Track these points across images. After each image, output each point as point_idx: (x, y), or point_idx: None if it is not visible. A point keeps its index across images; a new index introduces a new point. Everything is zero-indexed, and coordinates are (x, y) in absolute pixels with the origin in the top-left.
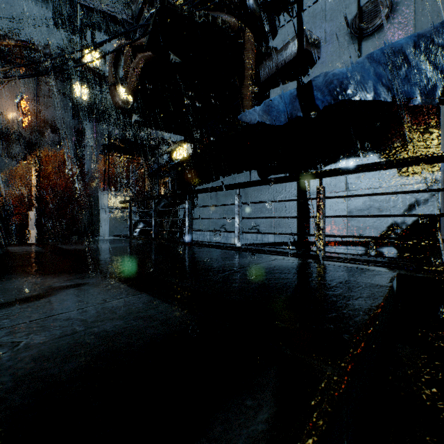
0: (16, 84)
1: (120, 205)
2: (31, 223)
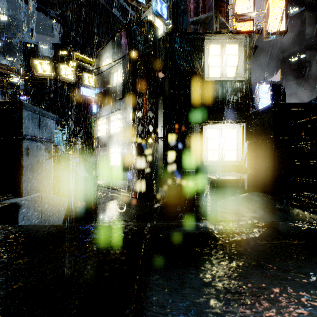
0: None
1: None
2: None
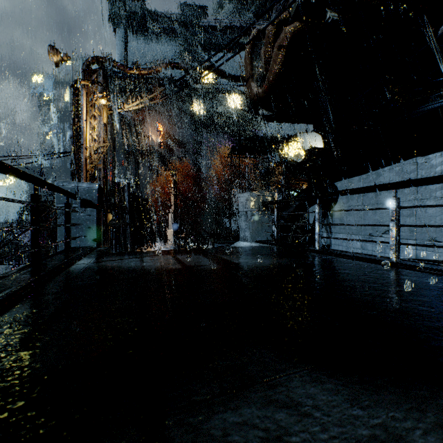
0: (157, 113)
1: (262, 206)
2: (170, 223)
